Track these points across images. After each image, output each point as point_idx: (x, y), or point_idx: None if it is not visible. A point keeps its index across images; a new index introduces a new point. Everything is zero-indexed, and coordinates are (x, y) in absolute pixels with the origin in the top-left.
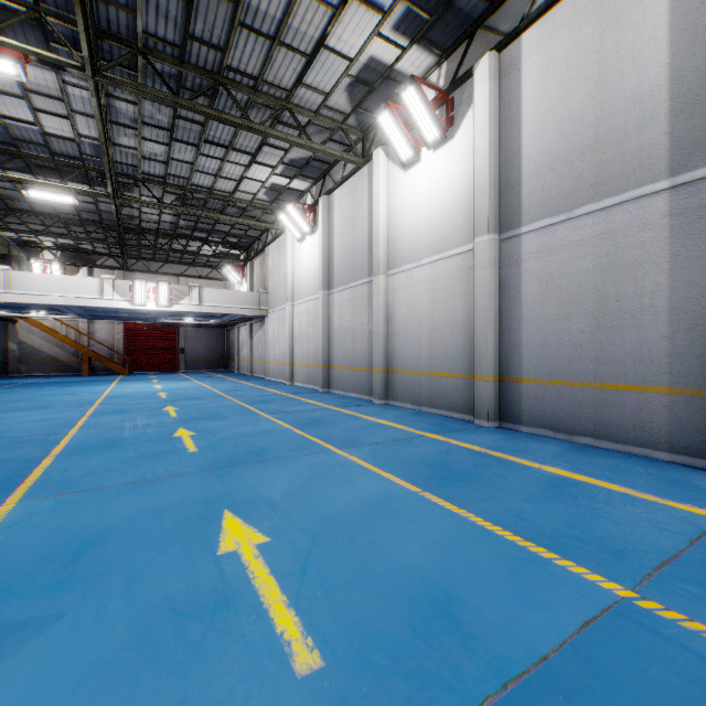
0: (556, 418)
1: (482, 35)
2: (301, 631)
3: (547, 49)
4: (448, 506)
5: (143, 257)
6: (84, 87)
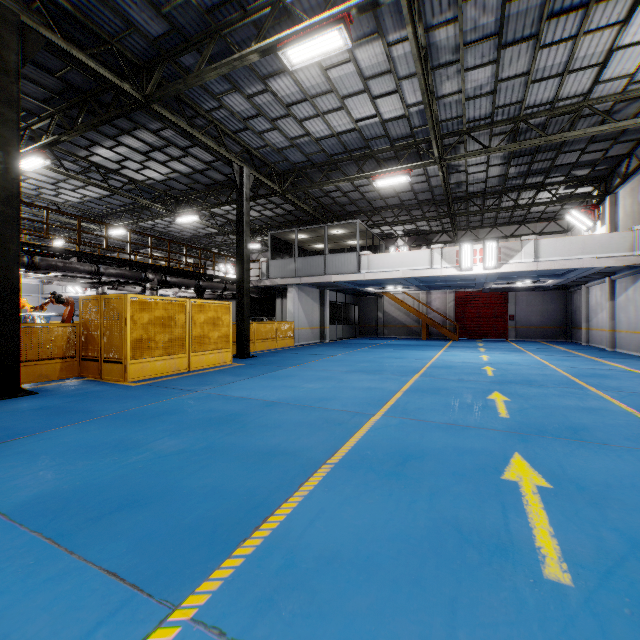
0: None
1: None
2: None
3: None
4: None
5: (471, 226)
6: (405, 38)
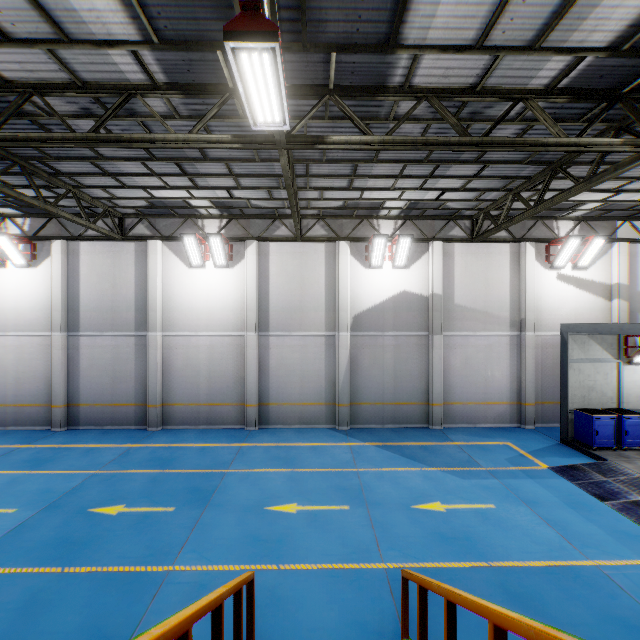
0: (97, 420)
1: (57, 223)
2: (9, 509)
3: (93, 257)
4: (45, 472)
5: None
6: None
